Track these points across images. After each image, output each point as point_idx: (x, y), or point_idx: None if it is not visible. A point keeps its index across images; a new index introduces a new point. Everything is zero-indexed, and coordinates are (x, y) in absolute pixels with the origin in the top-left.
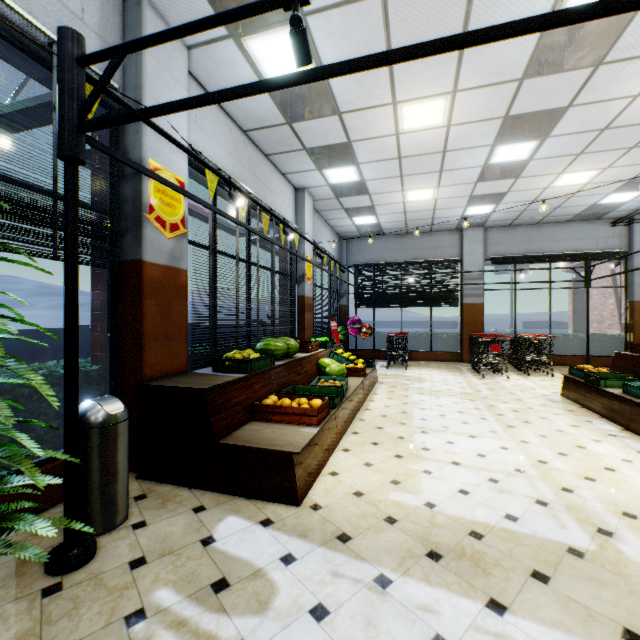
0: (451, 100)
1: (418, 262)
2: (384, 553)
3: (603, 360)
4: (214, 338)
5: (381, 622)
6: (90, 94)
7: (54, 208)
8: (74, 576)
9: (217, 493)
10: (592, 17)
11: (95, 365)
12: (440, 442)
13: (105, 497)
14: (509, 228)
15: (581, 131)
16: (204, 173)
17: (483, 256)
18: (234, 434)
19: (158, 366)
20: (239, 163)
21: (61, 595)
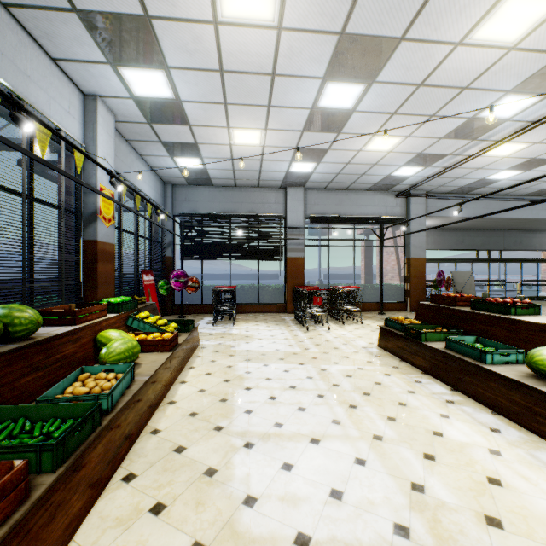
0: None
1: (246, 215)
2: None
3: (391, 305)
4: None
5: None
6: None
7: None
8: None
9: None
10: None
11: None
12: (273, 470)
13: None
14: (324, 191)
15: (402, 82)
16: None
17: (304, 214)
18: None
19: None
20: None
21: None
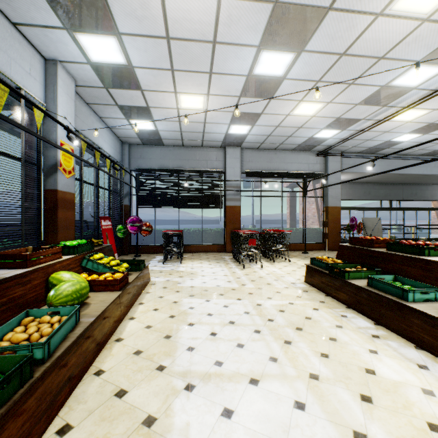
0: None
1: (192, 171)
2: None
3: (312, 246)
4: None
5: None
6: None
7: None
8: None
9: None
10: None
11: None
12: (213, 417)
13: None
14: (257, 150)
15: (327, 51)
16: None
17: (240, 169)
18: None
19: None
20: None
21: None
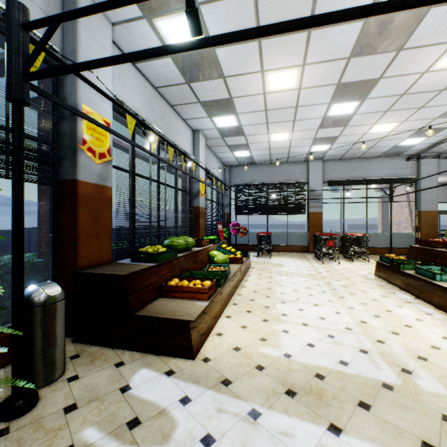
0: (301, 70)
1: (278, 183)
2: (255, 393)
3: (401, 250)
4: (133, 237)
5: (253, 446)
6: (32, 52)
7: (6, 139)
8: (19, 421)
9: (133, 351)
10: (403, 8)
11: (41, 258)
12: (294, 309)
13: (46, 358)
14: (340, 161)
15: (388, 95)
16: (125, 117)
17: (322, 180)
18: (146, 307)
19: (89, 258)
20: (151, 110)
21: (8, 437)
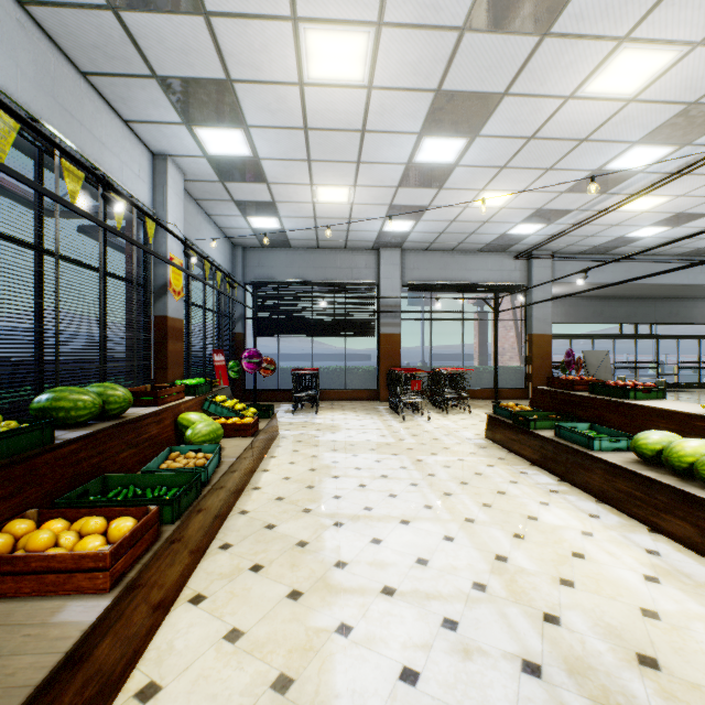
0: (375, 39)
1: (331, 283)
2: None
3: (508, 392)
4: None
5: None
6: None
7: None
8: None
9: None
10: None
11: None
12: (362, 543)
13: None
14: (426, 252)
15: (510, 135)
16: None
17: (401, 281)
18: None
19: None
20: (5, 55)
21: None
